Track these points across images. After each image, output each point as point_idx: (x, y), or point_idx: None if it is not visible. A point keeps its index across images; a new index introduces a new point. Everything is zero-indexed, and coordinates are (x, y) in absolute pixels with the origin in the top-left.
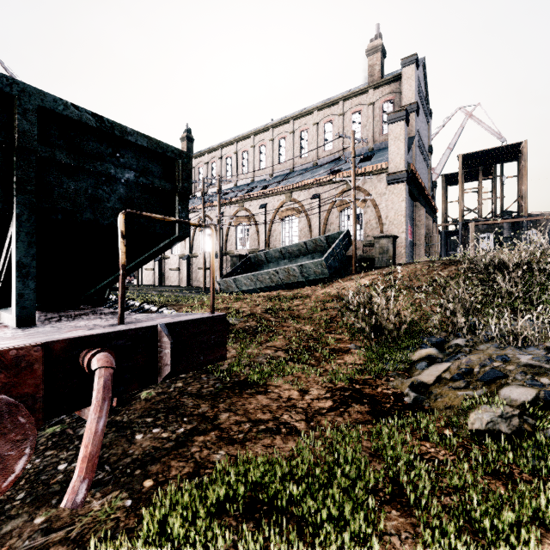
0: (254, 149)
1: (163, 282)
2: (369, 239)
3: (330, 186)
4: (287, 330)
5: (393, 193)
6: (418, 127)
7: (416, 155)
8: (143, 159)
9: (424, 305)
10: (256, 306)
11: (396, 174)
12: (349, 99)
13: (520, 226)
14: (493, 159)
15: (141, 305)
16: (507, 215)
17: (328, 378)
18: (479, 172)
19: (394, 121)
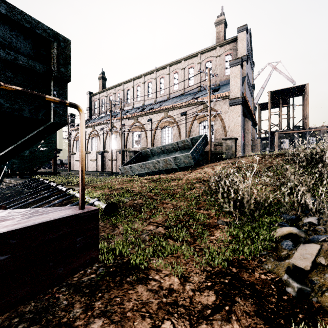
0: (144, 84)
1: (86, 168)
2: (218, 141)
3: (192, 107)
4: (166, 207)
5: (233, 111)
6: (247, 71)
7: (246, 89)
8: (3, 30)
9: (284, 189)
10: (143, 186)
11: (235, 99)
12: (204, 53)
13: (304, 134)
14: (288, 94)
15: (56, 186)
16: (297, 128)
17: (205, 259)
18: (279, 102)
19: (233, 65)
